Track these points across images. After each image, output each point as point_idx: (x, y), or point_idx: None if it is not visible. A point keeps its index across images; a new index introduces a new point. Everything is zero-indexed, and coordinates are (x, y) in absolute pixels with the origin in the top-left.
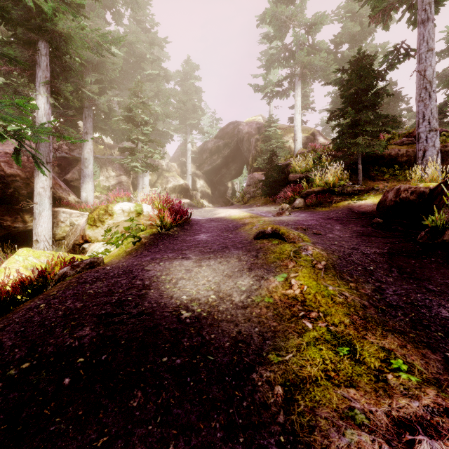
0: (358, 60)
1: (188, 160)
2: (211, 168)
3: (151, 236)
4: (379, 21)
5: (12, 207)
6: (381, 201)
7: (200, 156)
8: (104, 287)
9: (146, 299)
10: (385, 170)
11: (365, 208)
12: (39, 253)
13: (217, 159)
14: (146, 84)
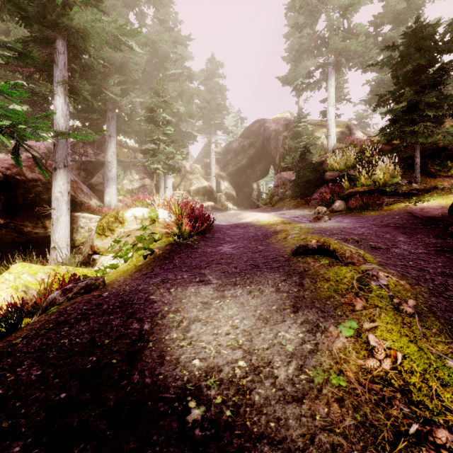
0: (416, 31)
1: (212, 161)
2: (236, 168)
3: (167, 246)
4: None
5: (34, 212)
6: None
7: (224, 157)
8: (87, 332)
9: (139, 363)
10: (450, 165)
11: (430, 211)
12: (37, 269)
13: (242, 159)
14: (169, 84)
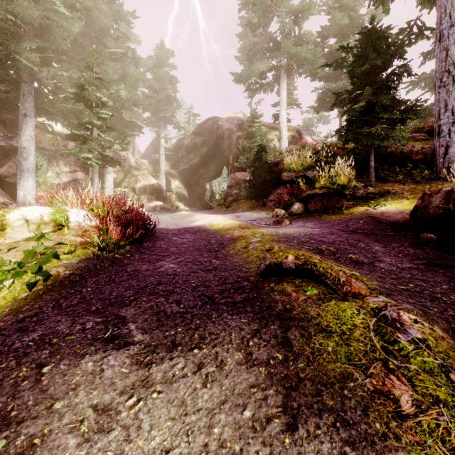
0: (371, 32)
1: (161, 157)
2: (188, 167)
3: (81, 263)
4: (380, 2)
5: None
6: (419, 208)
7: (175, 154)
8: None
9: None
10: (397, 170)
11: (391, 216)
12: None
13: (194, 158)
14: (108, 63)
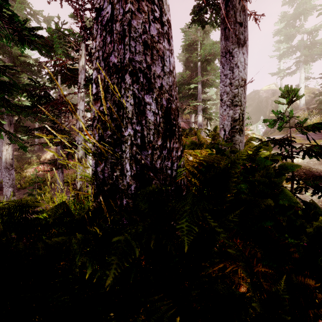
0: None
1: None
2: None
3: None
4: None
5: None
6: None
7: None
8: None
9: None
10: None
11: None
12: None
13: None
14: None
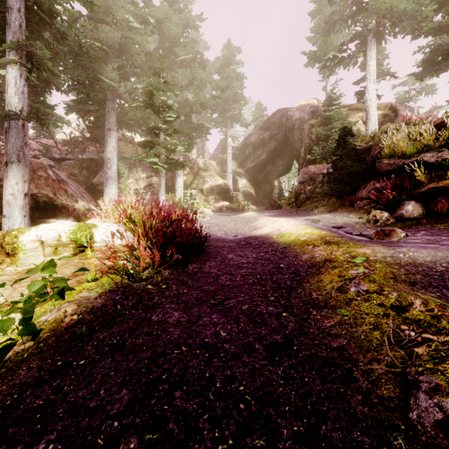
0: None
1: (228, 157)
2: (255, 164)
3: (100, 299)
4: None
5: None
6: None
7: (242, 152)
8: None
9: None
10: None
11: None
12: None
13: (261, 154)
14: (178, 70)
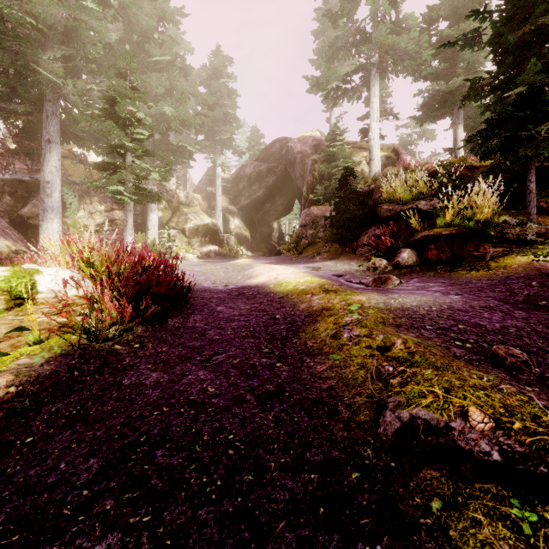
0: None
1: (217, 190)
2: (250, 201)
3: (48, 366)
4: None
5: None
6: None
7: (235, 186)
8: None
9: None
10: None
11: None
12: None
13: (258, 190)
14: (151, 74)
